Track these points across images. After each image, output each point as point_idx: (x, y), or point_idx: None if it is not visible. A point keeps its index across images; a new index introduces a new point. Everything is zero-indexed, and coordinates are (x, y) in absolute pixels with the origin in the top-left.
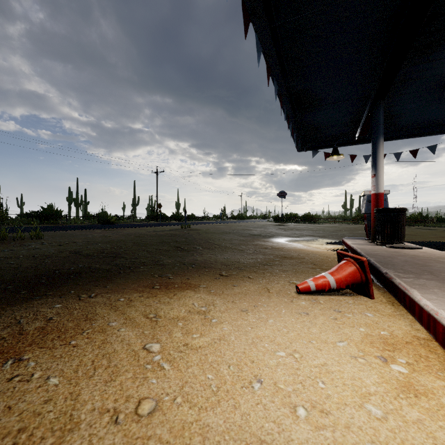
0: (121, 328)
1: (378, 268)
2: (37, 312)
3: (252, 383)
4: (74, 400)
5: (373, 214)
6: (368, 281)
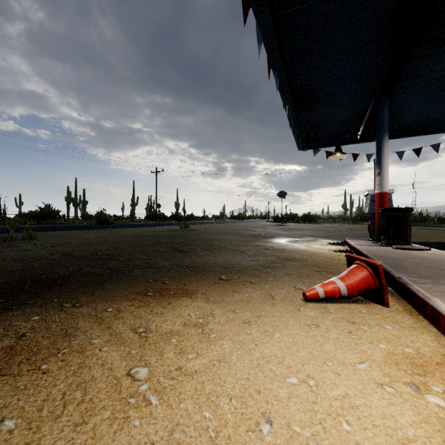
0: (104, 347)
1: (389, 271)
2: (8, 327)
3: (260, 424)
4: None
5: (378, 214)
6: (383, 288)
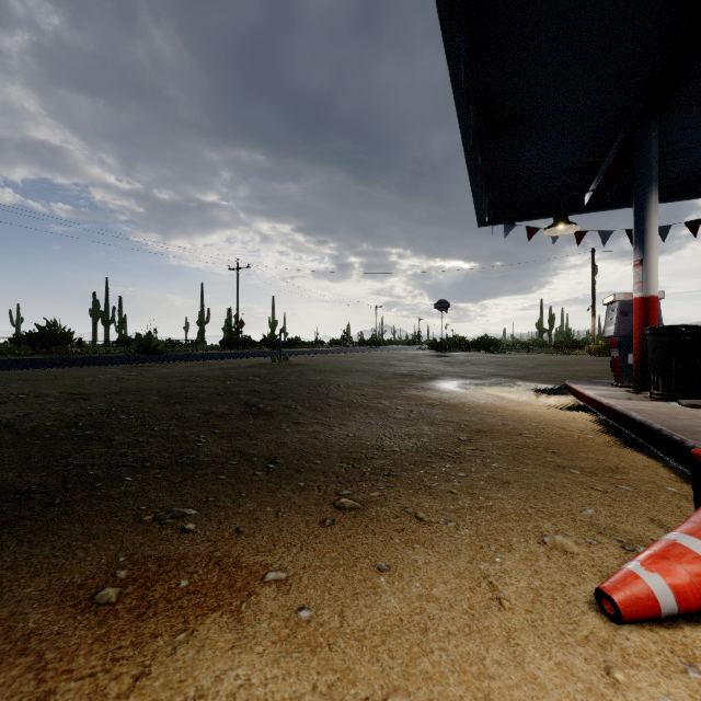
0: None
1: None
2: None
3: None
4: None
5: (638, 338)
6: None
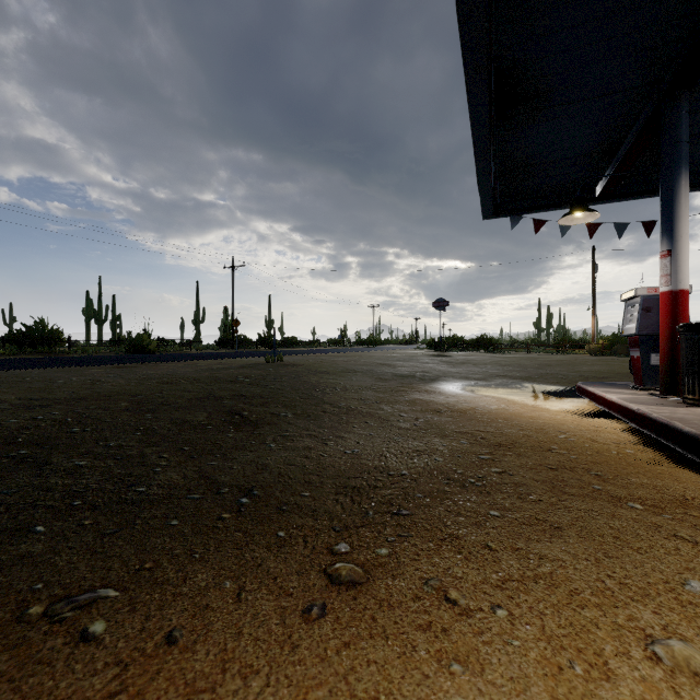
0: None
1: None
2: None
3: None
4: None
5: (666, 336)
6: None
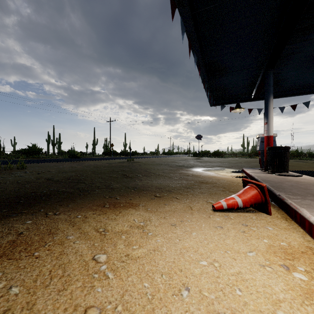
0: (76, 241)
1: (272, 191)
2: (11, 227)
3: (181, 291)
4: (29, 309)
5: (265, 151)
6: (267, 202)
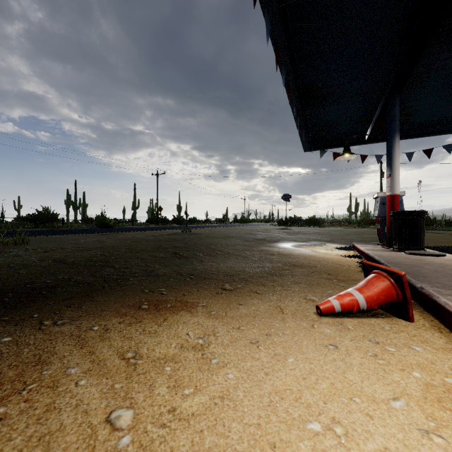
0: (82, 379)
1: (408, 280)
2: None
3: None
4: None
5: (388, 217)
6: (407, 301)
